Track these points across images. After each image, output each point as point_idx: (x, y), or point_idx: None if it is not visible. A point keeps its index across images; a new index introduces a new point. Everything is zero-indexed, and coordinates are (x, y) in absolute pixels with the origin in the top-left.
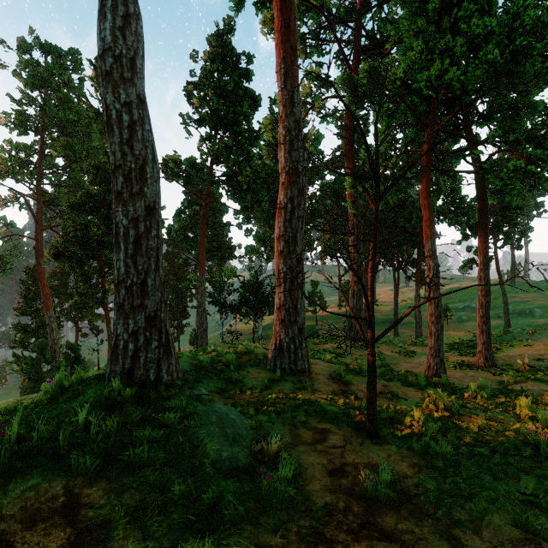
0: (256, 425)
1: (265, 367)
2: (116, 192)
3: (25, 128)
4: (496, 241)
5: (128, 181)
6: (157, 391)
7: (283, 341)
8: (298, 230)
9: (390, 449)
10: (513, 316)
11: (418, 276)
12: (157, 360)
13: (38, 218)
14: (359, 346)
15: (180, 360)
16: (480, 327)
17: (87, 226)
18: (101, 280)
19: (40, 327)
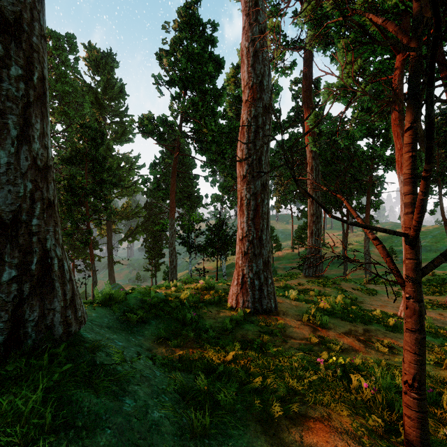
0: (202, 428)
1: (225, 305)
2: None
3: None
4: (440, 188)
5: None
6: (3, 366)
7: (247, 276)
8: (263, 153)
9: None
10: None
11: (367, 221)
12: (15, 303)
13: None
14: (321, 283)
15: (128, 296)
16: None
17: (75, 177)
18: (86, 223)
19: None
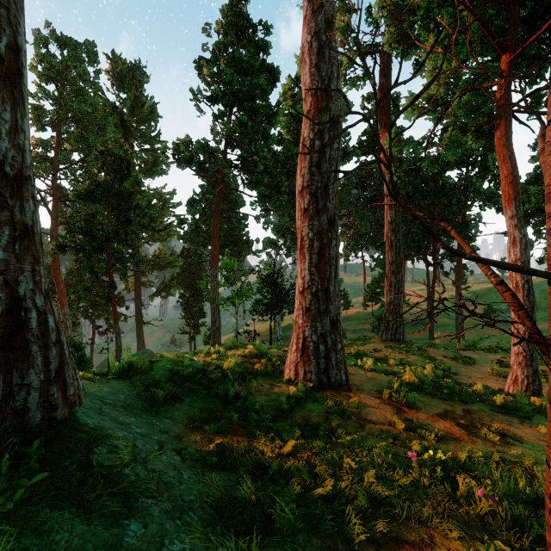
0: None
1: (281, 377)
2: None
3: (42, 124)
4: None
5: None
6: None
7: (309, 339)
8: (330, 179)
9: None
10: None
11: (459, 271)
12: None
13: (53, 214)
14: (403, 349)
15: (155, 366)
16: None
17: (95, 216)
18: (108, 274)
19: None
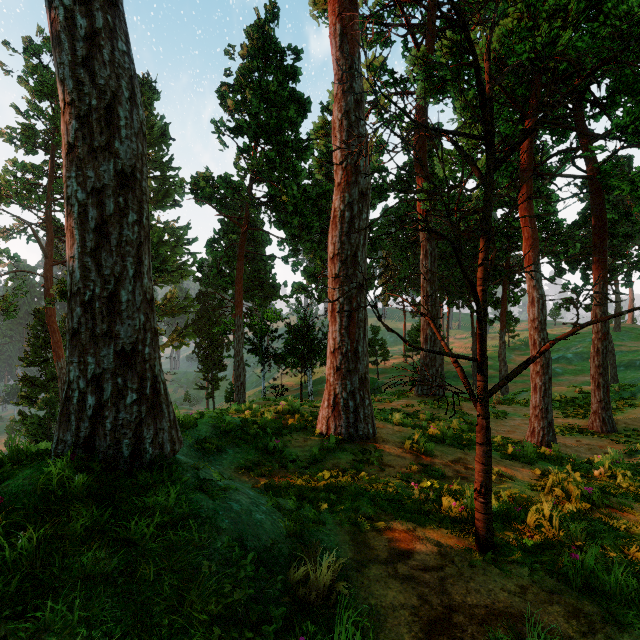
0: (298, 530)
1: (314, 432)
2: (66, 146)
3: (33, 146)
4: None
5: (85, 128)
6: (132, 475)
7: (339, 396)
8: (359, 247)
9: (520, 574)
10: (620, 369)
11: (503, 320)
12: (136, 422)
13: (47, 251)
14: (435, 404)
15: (198, 422)
16: (596, 380)
17: None
18: None
19: (51, 380)
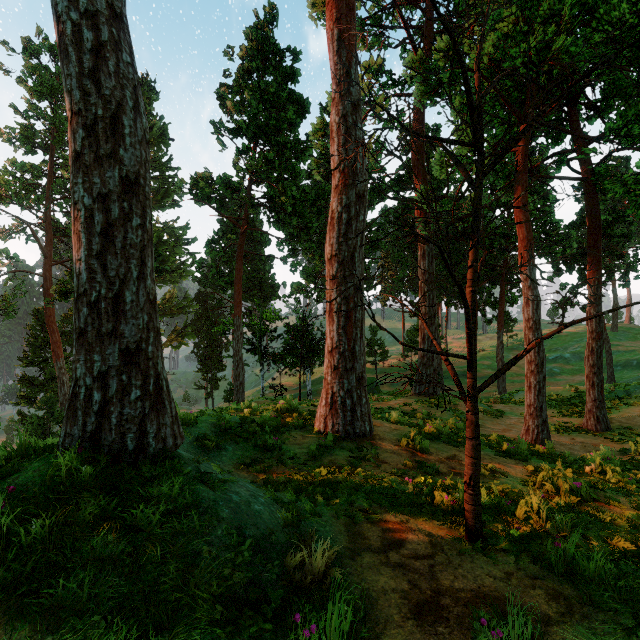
0: (294, 521)
1: (312, 430)
2: (73, 153)
3: (32, 146)
4: None
5: (91, 136)
6: (136, 468)
7: (337, 394)
8: (356, 248)
9: (506, 561)
10: (617, 368)
11: (501, 320)
12: (140, 418)
13: (46, 252)
14: (432, 403)
15: (198, 420)
16: (590, 379)
17: None
18: None
19: (50, 380)
